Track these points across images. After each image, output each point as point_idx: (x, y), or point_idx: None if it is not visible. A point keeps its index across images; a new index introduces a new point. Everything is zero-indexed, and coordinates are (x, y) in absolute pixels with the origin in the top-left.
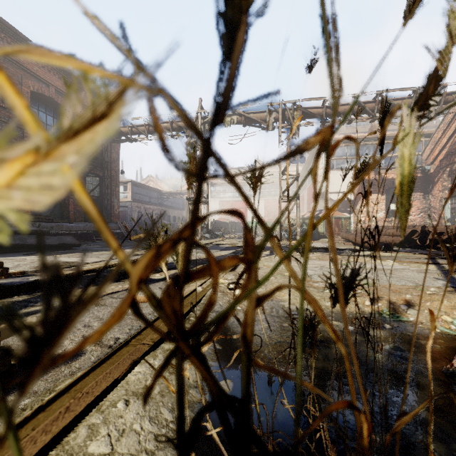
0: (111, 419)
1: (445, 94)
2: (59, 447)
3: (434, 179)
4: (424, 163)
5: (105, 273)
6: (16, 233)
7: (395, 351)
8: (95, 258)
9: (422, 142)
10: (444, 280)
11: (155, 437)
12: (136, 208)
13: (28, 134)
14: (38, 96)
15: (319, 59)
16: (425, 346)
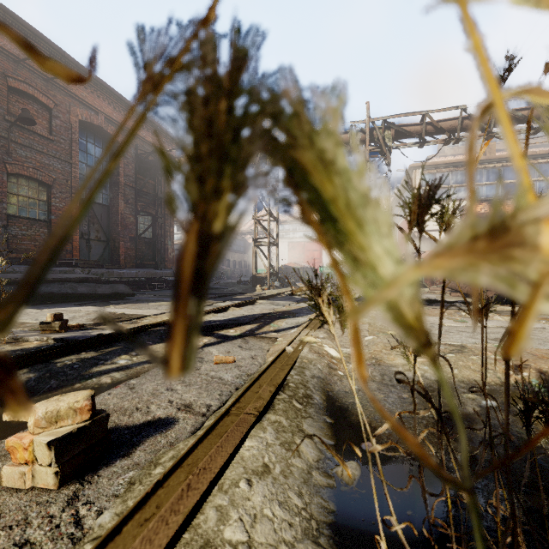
0: (237, 501)
1: None
2: (190, 530)
3: None
4: None
5: None
6: (66, 280)
7: None
8: (154, 310)
9: None
10: None
11: (289, 526)
12: None
13: (76, 169)
14: (86, 125)
15: (515, 67)
16: None
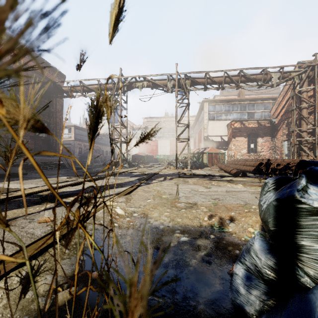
0: None
1: (283, 72)
2: None
3: (278, 128)
4: (271, 117)
5: (30, 198)
6: None
7: (207, 257)
8: (32, 185)
9: (271, 103)
10: None
11: None
12: (78, 145)
13: None
14: None
15: (86, 59)
16: (230, 251)
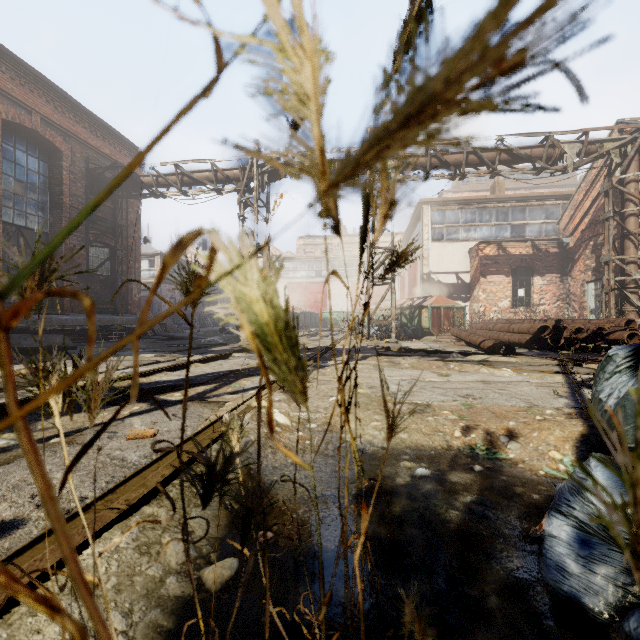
0: (21, 636)
1: (587, 143)
2: None
3: (575, 256)
4: (561, 234)
5: None
6: None
7: (477, 505)
8: None
9: (559, 206)
10: (567, 398)
11: None
12: (167, 292)
13: None
14: (14, 127)
15: None
16: (520, 496)
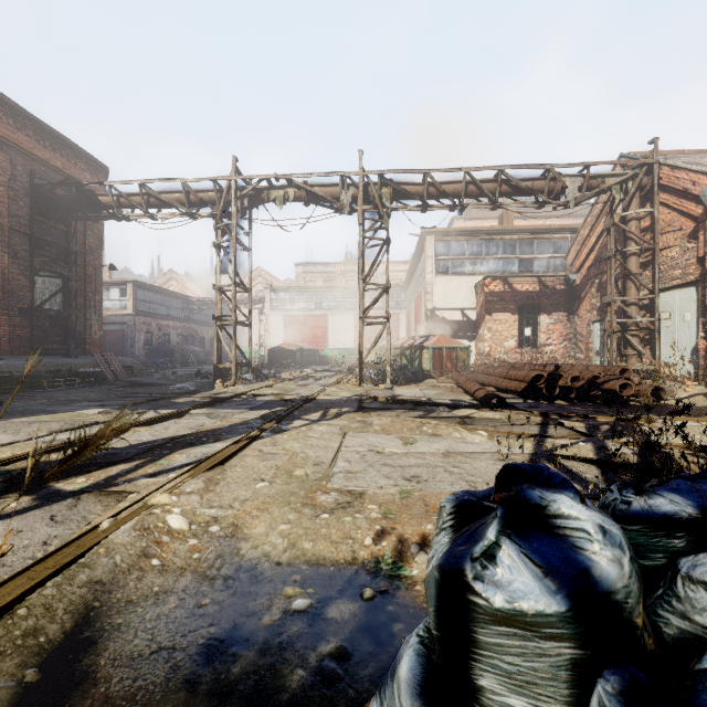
0: None
1: (588, 177)
2: None
3: (581, 294)
4: (568, 270)
5: None
6: None
7: (333, 660)
8: (4, 437)
9: (567, 240)
10: None
11: None
12: (142, 326)
13: None
14: None
15: None
16: (394, 639)
